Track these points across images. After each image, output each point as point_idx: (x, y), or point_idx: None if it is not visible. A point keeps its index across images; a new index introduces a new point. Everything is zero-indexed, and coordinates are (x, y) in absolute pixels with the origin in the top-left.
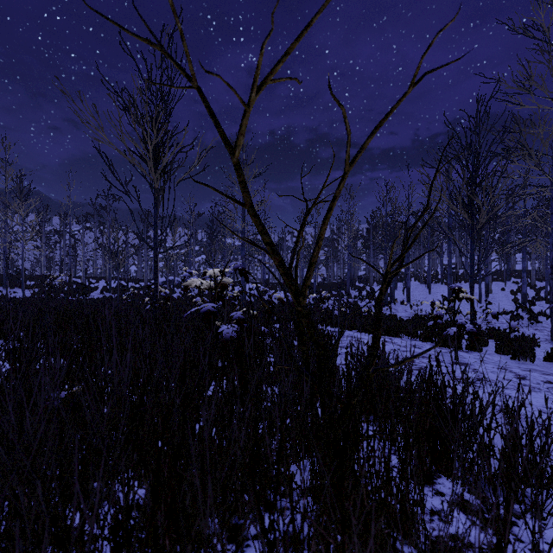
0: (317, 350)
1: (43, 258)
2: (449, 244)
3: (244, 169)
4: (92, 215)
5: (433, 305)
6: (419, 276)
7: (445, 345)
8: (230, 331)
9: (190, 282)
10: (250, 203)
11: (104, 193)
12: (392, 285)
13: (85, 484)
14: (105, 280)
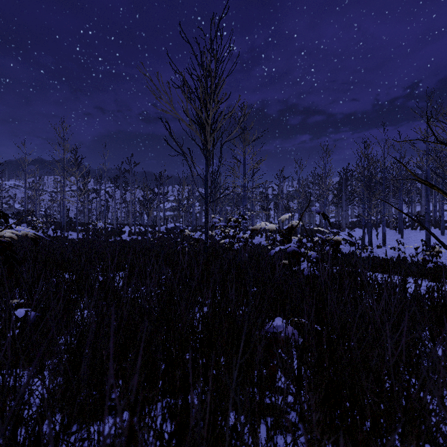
0: None
1: (86, 210)
2: (427, 193)
3: (246, 135)
4: (119, 177)
5: (433, 248)
6: (386, 222)
7: None
8: (311, 269)
9: (257, 226)
10: None
11: (127, 159)
12: (368, 231)
13: None
14: (129, 226)
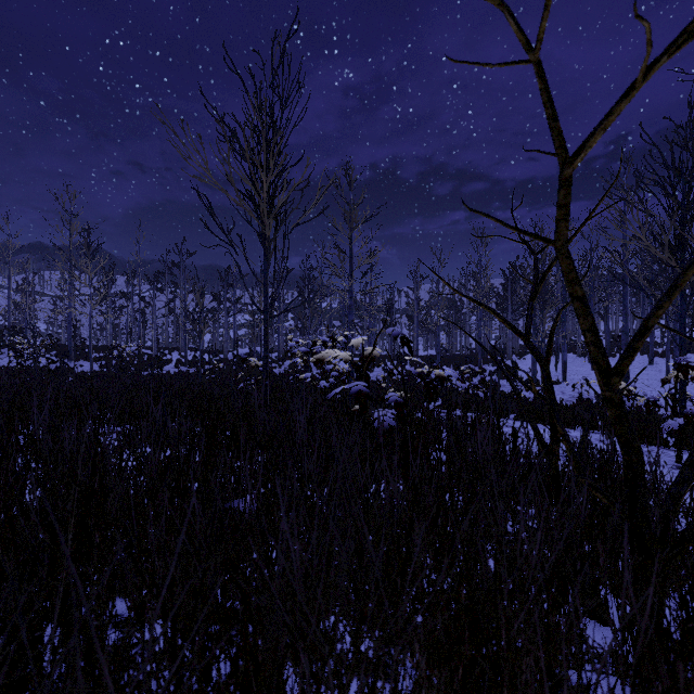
0: (626, 455)
1: (109, 326)
2: (625, 303)
3: (352, 212)
4: (163, 274)
5: None
6: (574, 346)
7: (643, 441)
8: (387, 418)
9: (323, 355)
10: (566, 237)
11: (176, 247)
12: None
13: (359, 645)
14: (178, 351)
